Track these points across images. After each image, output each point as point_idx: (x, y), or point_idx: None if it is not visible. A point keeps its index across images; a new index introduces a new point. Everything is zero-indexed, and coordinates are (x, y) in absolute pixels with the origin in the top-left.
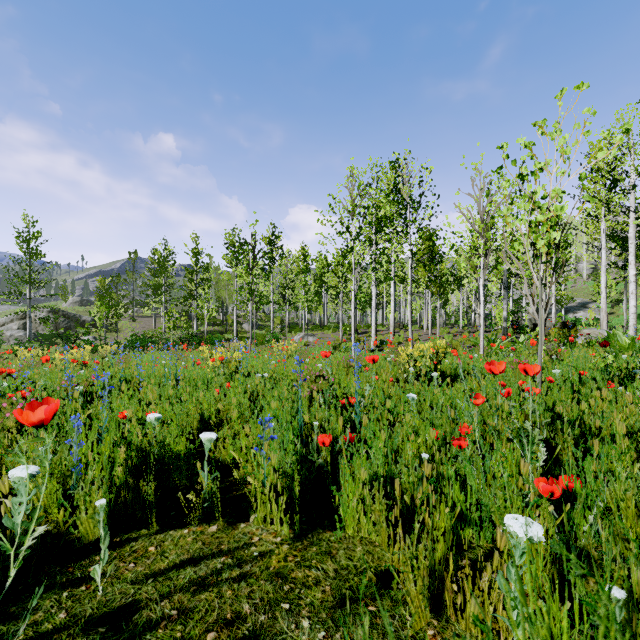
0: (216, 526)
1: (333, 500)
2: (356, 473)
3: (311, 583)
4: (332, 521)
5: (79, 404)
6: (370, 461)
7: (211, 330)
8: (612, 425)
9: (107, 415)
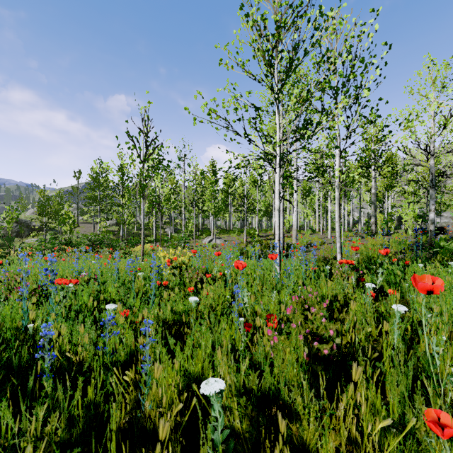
0: None
1: None
2: None
3: None
4: None
5: None
6: None
7: (139, 233)
8: None
9: None
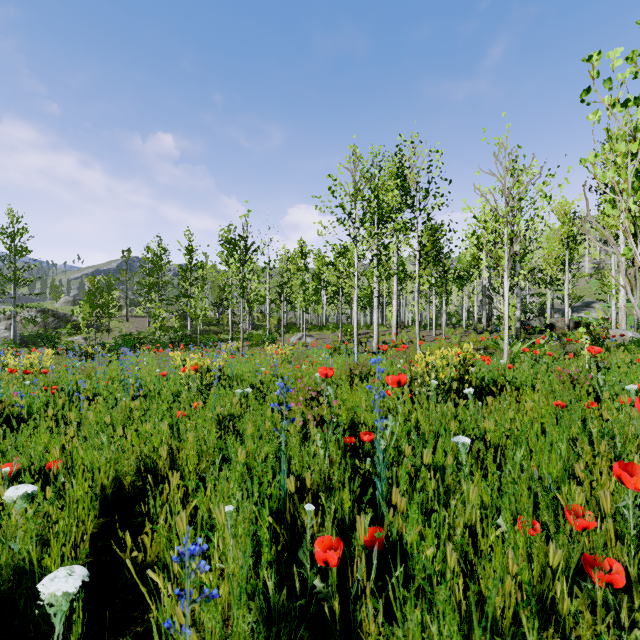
0: None
1: None
2: None
3: None
4: None
5: None
6: (429, 639)
7: (206, 330)
8: None
9: None
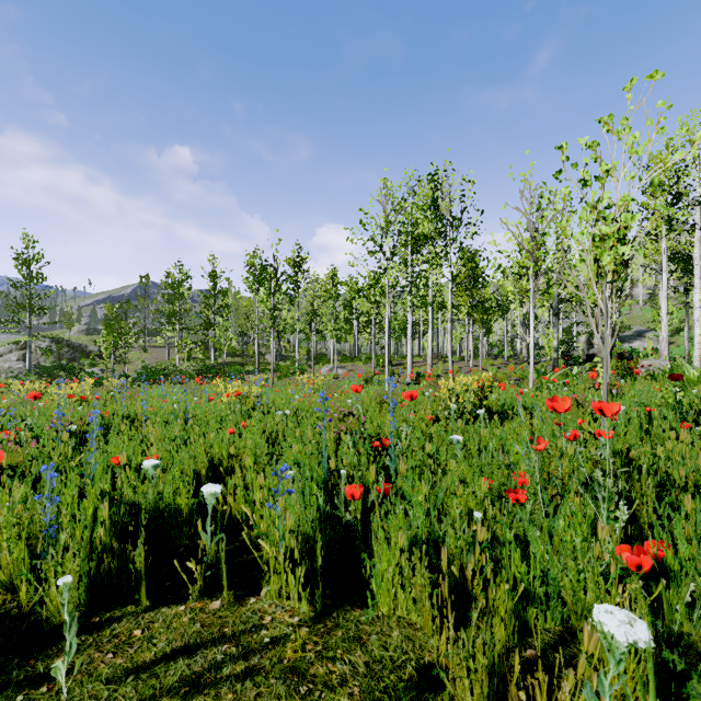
0: (220, 601)
1: (363, 571)
2: (392, 536)
3: (335, 683)
4: (362, 595)
5: (72, 446)
6: (409, 520)
7: (230, 361)
8: (696, 474)
9: (95, 462)
